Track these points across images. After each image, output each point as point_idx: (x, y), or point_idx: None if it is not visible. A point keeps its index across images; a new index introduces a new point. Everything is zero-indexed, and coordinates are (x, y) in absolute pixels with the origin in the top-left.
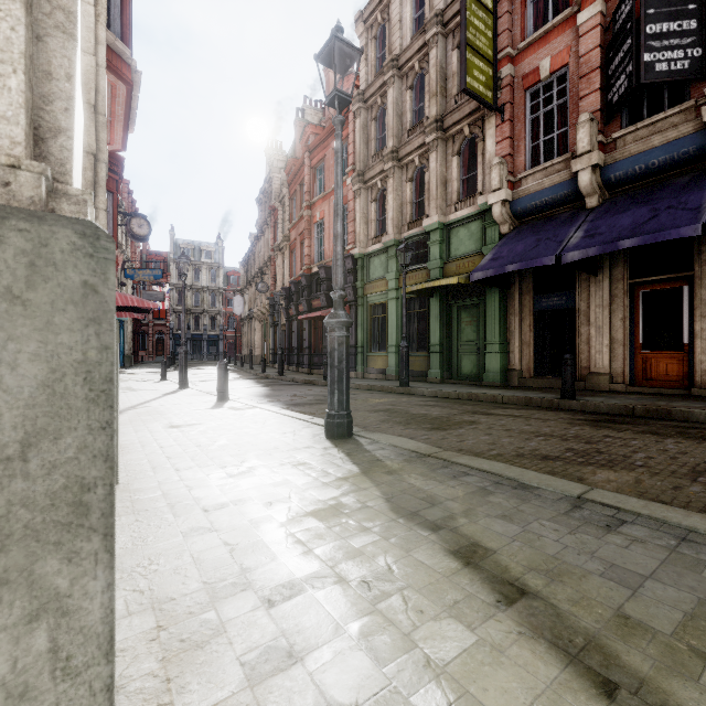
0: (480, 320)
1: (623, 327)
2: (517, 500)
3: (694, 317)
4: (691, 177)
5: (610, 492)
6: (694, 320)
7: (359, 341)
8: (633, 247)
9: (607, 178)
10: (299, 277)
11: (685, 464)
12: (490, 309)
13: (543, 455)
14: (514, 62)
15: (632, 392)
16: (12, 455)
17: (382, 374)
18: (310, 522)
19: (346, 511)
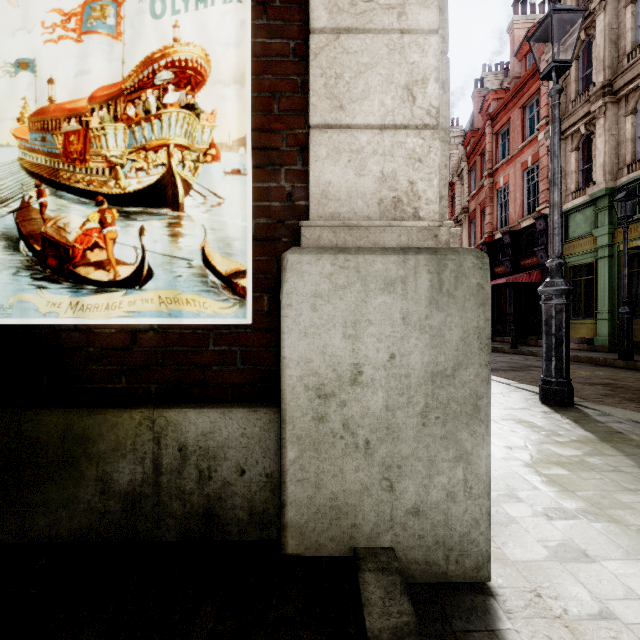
0: None
1: None
2: None
3: None
4: None
5: None
6: None
7: None
8: None
9: None
10: (479, 246)
11: None
12: None
13: None
14: None
15: None
16: (449, 374)
17: (586, 344)
18: (558, 470)
19: (596, 470)
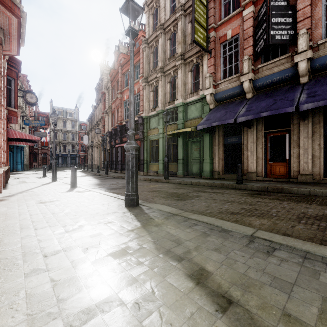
0: (201, 148)
1: (262, 151)
2: (222, 238)
3: (290, 147)
4: (289, 86)
5: (266, 232)
6: (290, 149)
7: (145, 157)
8: (266, 116)
9: (255, 85)
10: (116, 126)
11: (294, 214)
12: (205, 143)
13: (231, 211)
14: (216, 30)
15: (265, 180)
16: None
17: (156, 173)
18: (108, 260)
19: (131, 251)
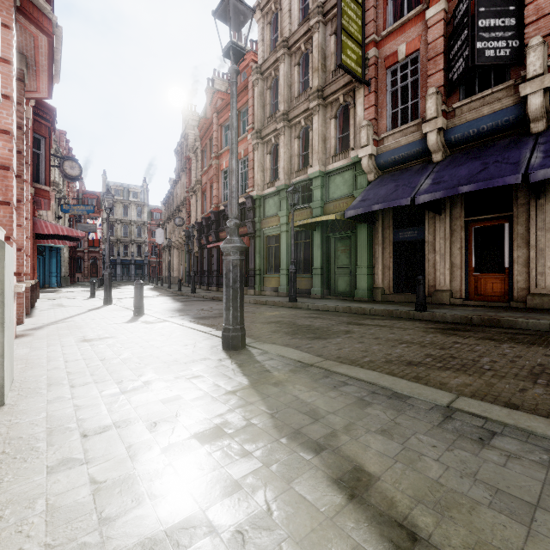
0: (352, 249)
1: (460, 254)
2: (393, 411)
3: (513, 247)
4: (510, 139)
5: (474, 400)
6: (513, 249)
7: (257, 265)
8: (468, 193)
9: (448, 138)
10: (209, 213)
11: (523, 367)
12: (359, 240)
13: (407, 360)
14: (378, 46)
15: (467, 305)
16: None
17: (275, 291)
18: (191, 446)
19: (231, 430)
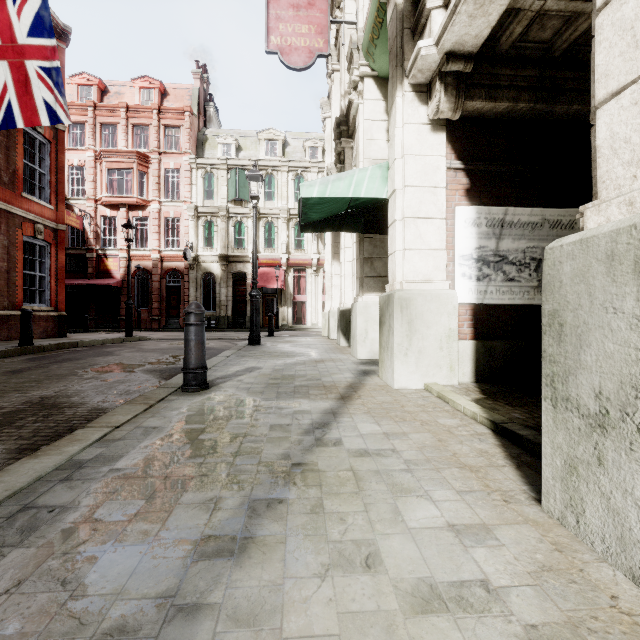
0: None
1: None
2: None
3: None
4: None
5: None
6: None
7: None
8: None
9: None
10: None
11: None
12: None
13: None
14: None
15: None
16: None
17: None
18: None
19: None
